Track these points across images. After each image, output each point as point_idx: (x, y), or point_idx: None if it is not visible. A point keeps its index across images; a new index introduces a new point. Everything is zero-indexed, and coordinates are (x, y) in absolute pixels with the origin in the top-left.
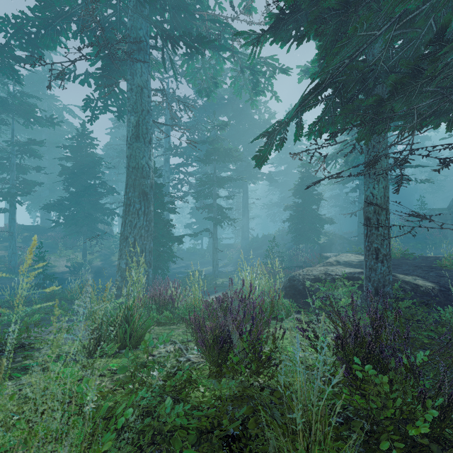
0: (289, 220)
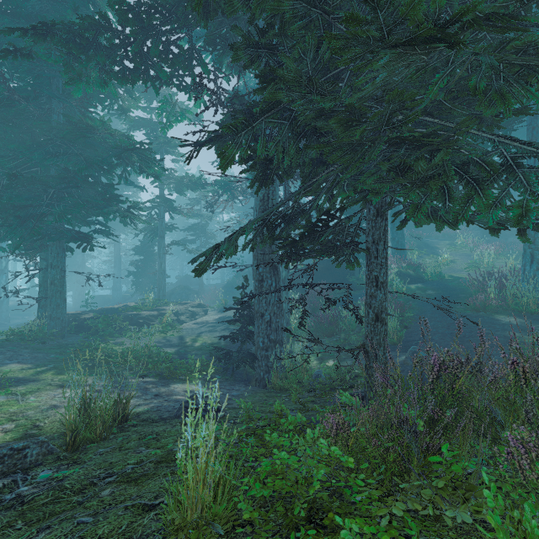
0: (128, 275)
